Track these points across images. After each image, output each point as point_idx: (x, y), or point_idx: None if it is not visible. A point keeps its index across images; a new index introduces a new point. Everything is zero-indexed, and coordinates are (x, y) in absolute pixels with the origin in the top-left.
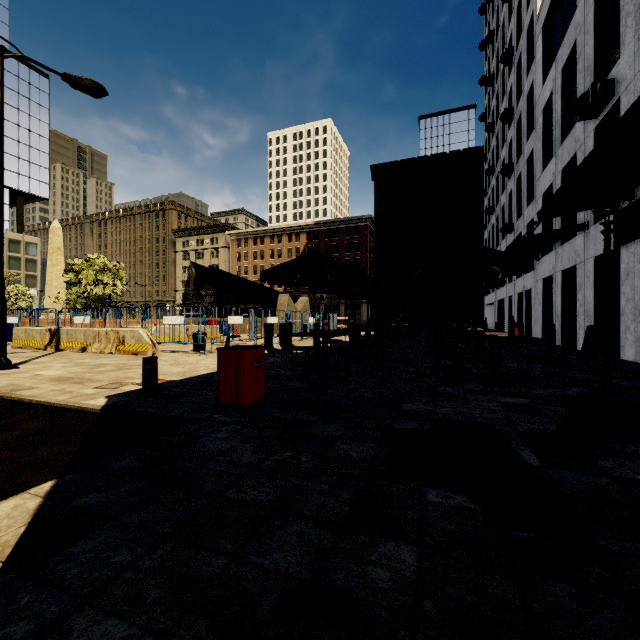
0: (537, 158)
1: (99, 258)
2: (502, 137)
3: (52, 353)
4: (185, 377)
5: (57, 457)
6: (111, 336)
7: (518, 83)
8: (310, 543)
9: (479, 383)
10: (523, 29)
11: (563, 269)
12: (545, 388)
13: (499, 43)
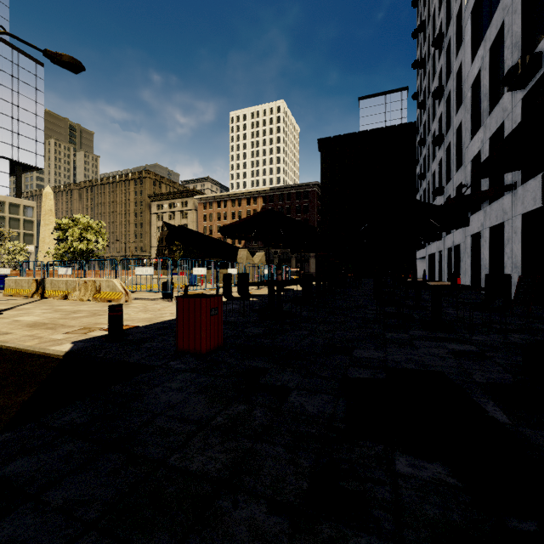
0: (466, 128)
1: (83, 218)
2: (433, 112)
3: (37, 300)
4: (150, 323)
5: (4, 409)
6: (89, 285)
7: (447, 64)
8: (263, 538)
9: (423, 329)
10: (452, 16)
11: (491, 226)
12: (487, 334)
13: (430, 31)
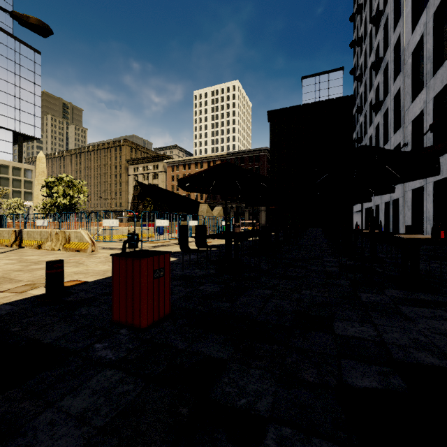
0: (406, 92)
1: (67, 177)
2: (369, 84)
3: (13, 250)
4: (103, 277)
5: None
6: (60, 236)
7: (385, 39)
8: None
9: (398, 288)
10: None
11: (435, 180)
12: None
13: (367, 13)
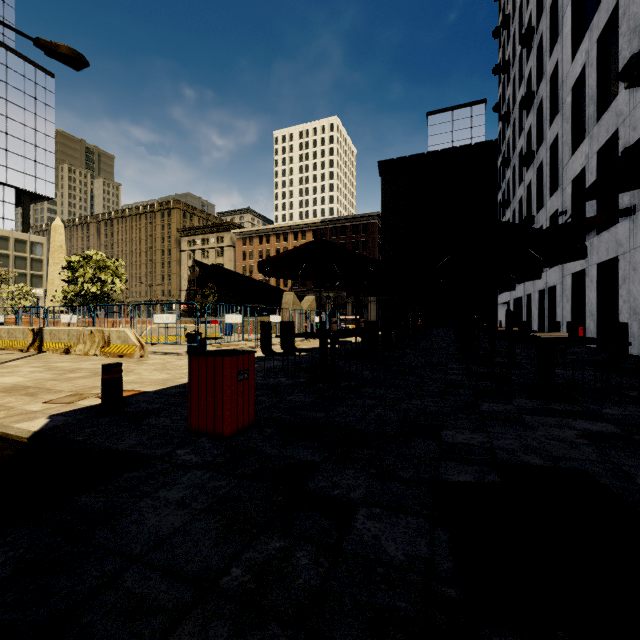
0: (565, 142)
1: (97, 255)
2: (519, 126)
3: (32, 355)
4: (164, 387)
5: None
6: (96, 336)
7: (538, 66)
8: None
9: (530, 397)
10: (545, 6)
11: (600, 262)
12: (621, 405)
13: (515, 28)
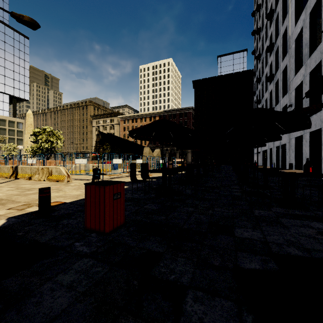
0: (291, 68)
1: (48, 128)
2: (265, 61)
3: (12, 180)
4: (76, 199)
5: None
6: (44, 170)
7: (276, 30)
8: None
9: (281, 206)
10: None
11: (311, 131)
12: None
13: (263, 11)
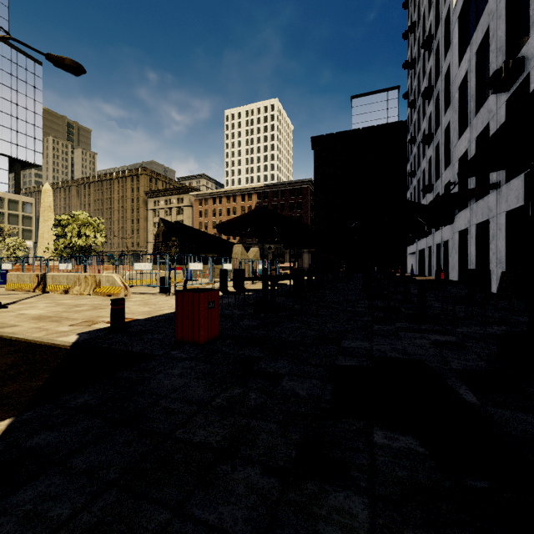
0: (454, 128)
1: (82, 214)
2: (422, 112)
3: (39, 295)
4: (150, 316)
5: (21, 393)
6: (89, 280)
7: (437, 65)
8: (257, 493)
9: (409, 322)
10: (441, 19)
11: (477, 223)
12: (469, 326)
13: (420, 32)
